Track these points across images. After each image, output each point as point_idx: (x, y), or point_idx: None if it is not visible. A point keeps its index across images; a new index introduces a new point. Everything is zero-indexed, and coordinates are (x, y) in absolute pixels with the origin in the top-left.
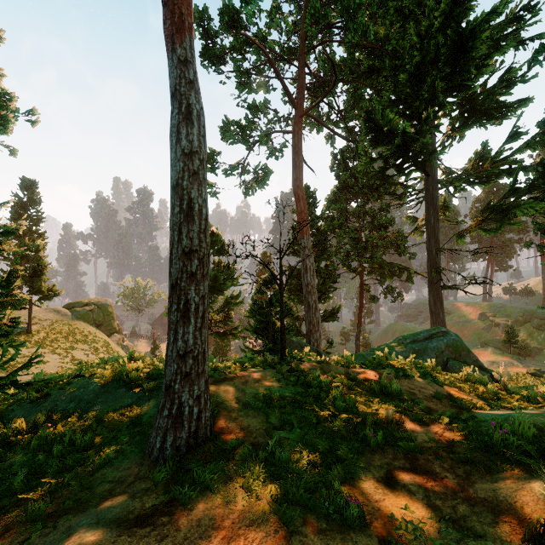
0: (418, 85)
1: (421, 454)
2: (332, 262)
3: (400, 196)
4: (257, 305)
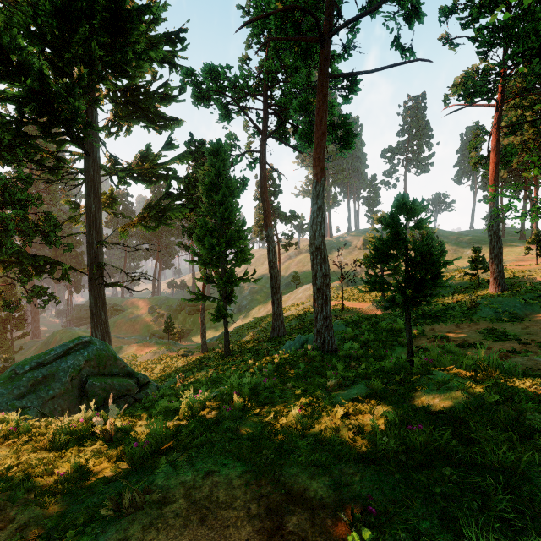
0: (70, 32)
1: None
2: None
3: (50, 169)
4: None
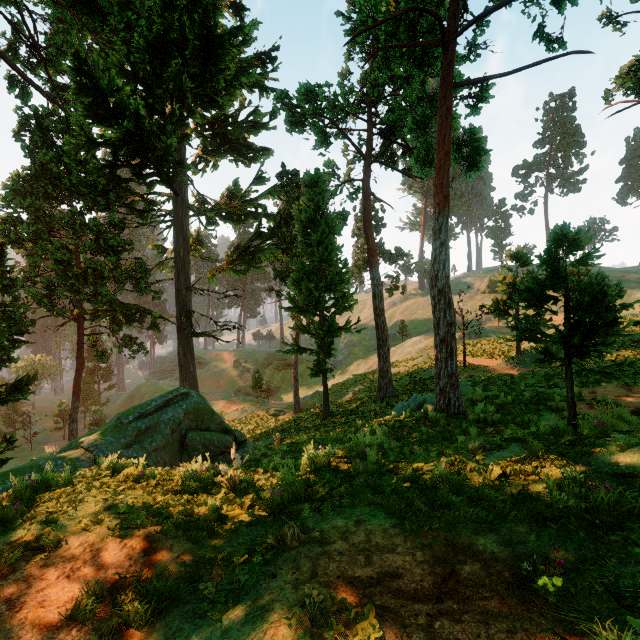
0: (161, 67)
1: None
2: (17, 298)
3: (141, 212)
4: None
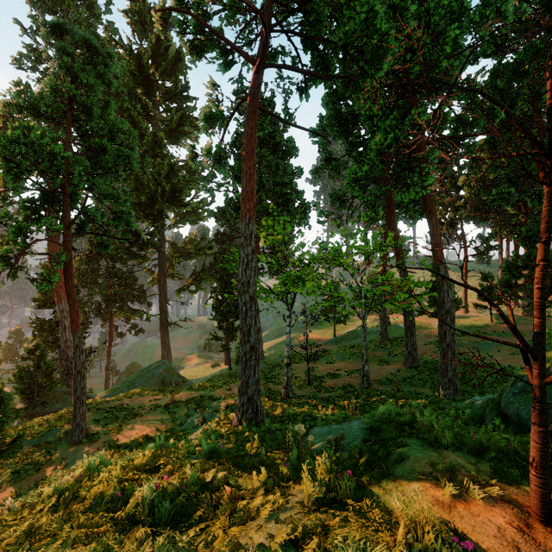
0: (153, 203)
1: (143, 416)
2: (85, 312)
3: (142, 263)
4: (23, 371)
